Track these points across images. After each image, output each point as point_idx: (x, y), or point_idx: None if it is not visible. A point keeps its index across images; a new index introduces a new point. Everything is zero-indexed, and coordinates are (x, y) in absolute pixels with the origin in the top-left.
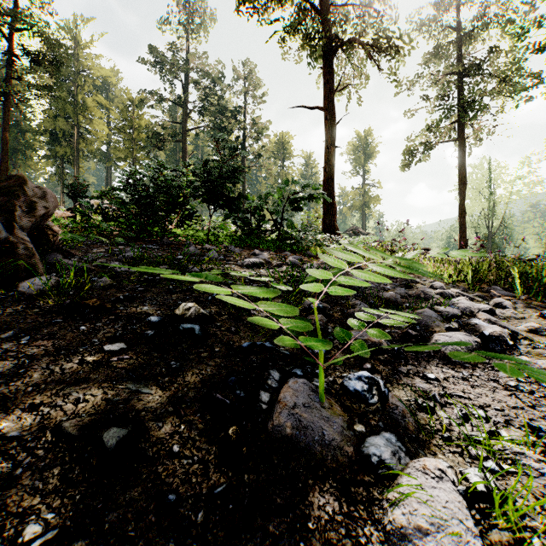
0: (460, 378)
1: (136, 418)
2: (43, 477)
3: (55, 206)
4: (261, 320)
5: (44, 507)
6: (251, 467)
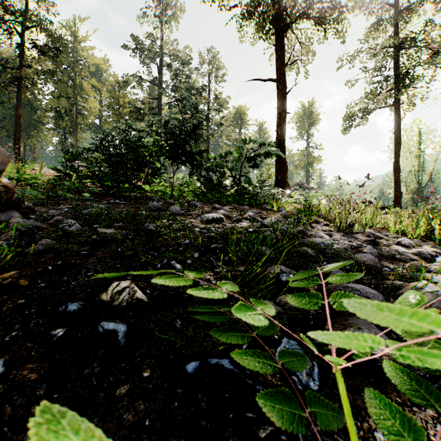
0: None
1: None
2: None
3: (7, 163)
4: None
5: None
6: None
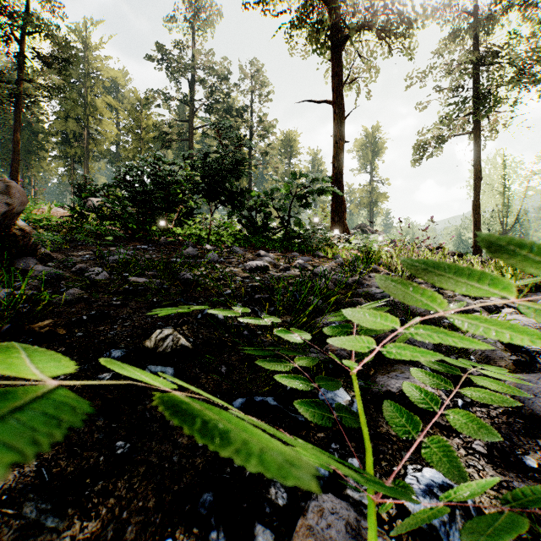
0: None
1: None
2: None
3: (25, 203)
4: None
5: None
6: None
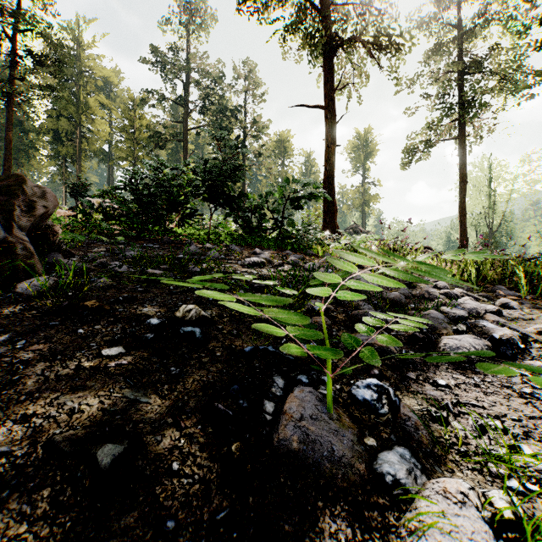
0: (471, 384)
1: (134, 431)
2: (32, 500)
3: (55, 206)
4: (266, 327)
5: (31, 535)
6: (256, 488)
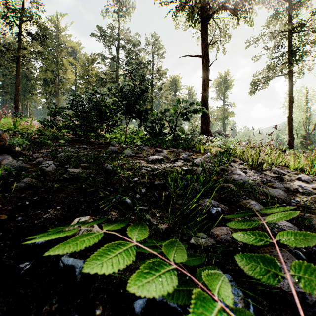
0: None
1: None
2: None
3: (0, 118)
4: None
5: None
6: None
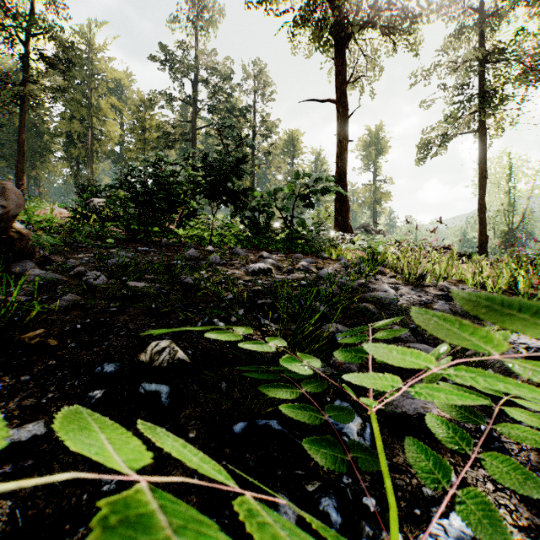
0: None
1: None
2: None
3: (22, 205)
4: None
5: None
6: None
